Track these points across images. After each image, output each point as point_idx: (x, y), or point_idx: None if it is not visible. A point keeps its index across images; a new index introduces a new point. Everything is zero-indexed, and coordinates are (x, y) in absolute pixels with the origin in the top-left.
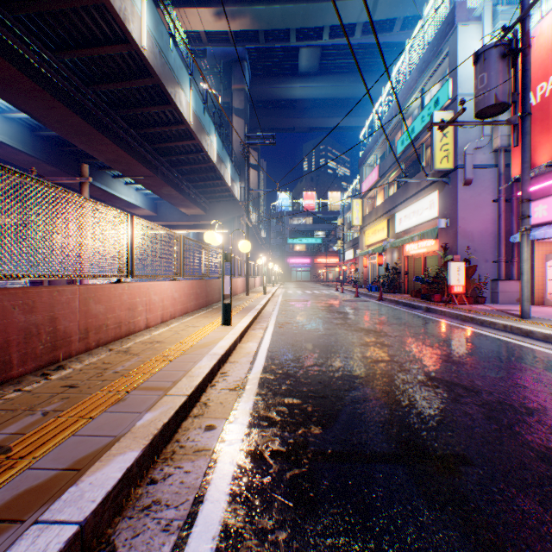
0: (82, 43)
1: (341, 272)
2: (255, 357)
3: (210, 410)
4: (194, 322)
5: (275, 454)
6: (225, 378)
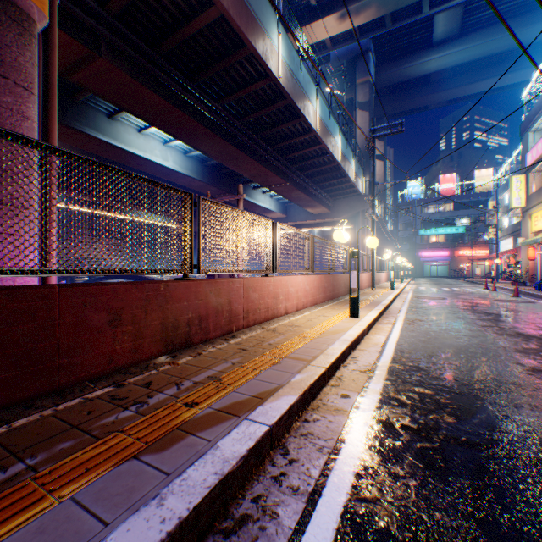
0: (235, 89)
1: (492, 266)
2: (383, 348)
3: (343, 383)
4: (323, 312)
5: (405, 427)
6: (355, 361)
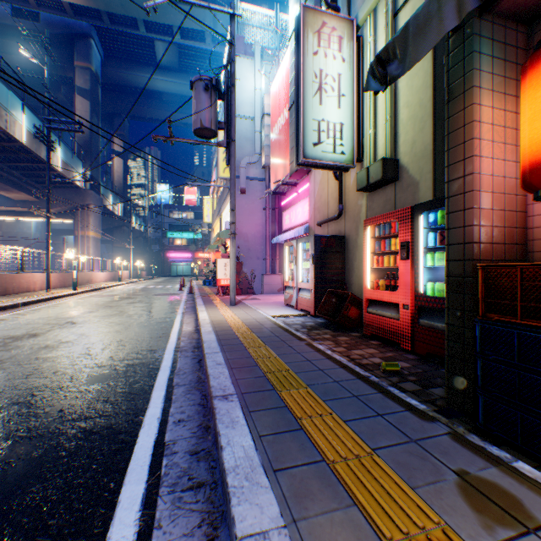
0: None
1: (197, 266)
2: None
3: None
4: None
5: None
6: None
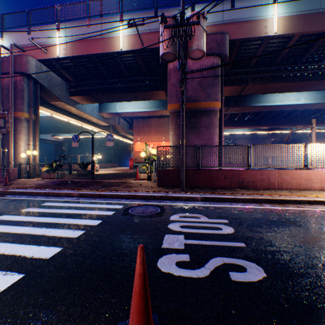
0: None
1: None
2: None
3: (279, 205)
4: None
5: (270, 210)
6: (304, 205)
